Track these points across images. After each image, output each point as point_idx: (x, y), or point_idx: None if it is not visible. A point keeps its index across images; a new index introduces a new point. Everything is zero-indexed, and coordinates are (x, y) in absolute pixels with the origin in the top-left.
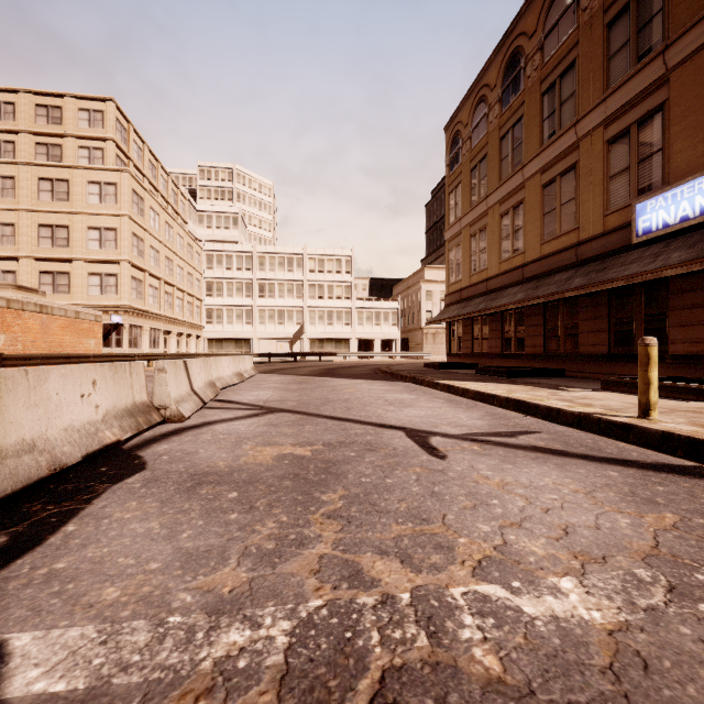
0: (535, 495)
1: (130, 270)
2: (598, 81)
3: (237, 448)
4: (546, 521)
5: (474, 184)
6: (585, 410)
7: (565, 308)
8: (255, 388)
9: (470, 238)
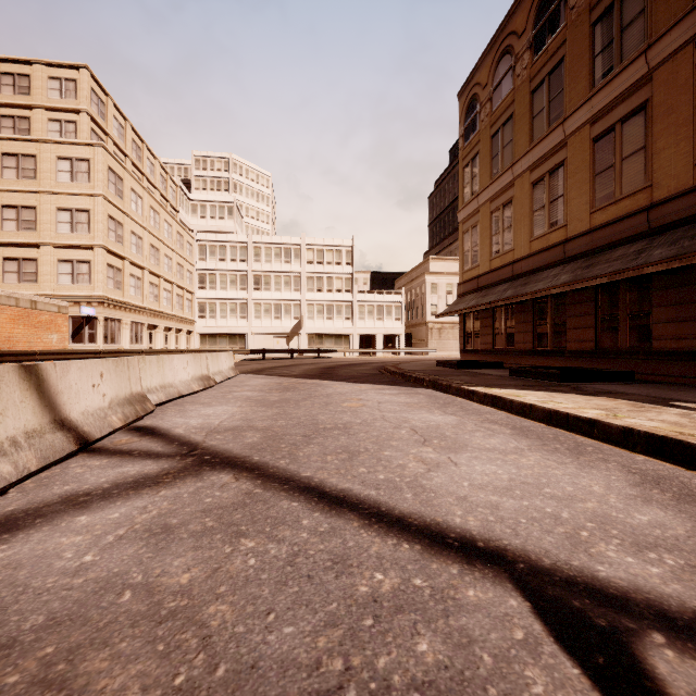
0: None
1: (105, 256)
2: None
3: None
4: None
5: (496, 152)
6: None
7: (629, 292)
8: (217, 400)
9: (490, 215)
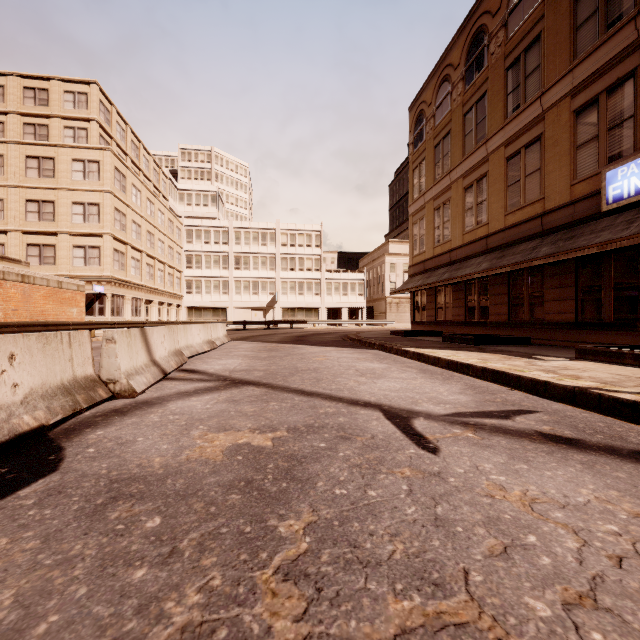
0: (583, 524)
1: (112, 242)
2: (565, 53)
3: (184, 435)
4: (632, 590)
5: (438, 160)
6: (578, 384)
7: (530, 277)
8: (225, 356)
9: (433, 211)
